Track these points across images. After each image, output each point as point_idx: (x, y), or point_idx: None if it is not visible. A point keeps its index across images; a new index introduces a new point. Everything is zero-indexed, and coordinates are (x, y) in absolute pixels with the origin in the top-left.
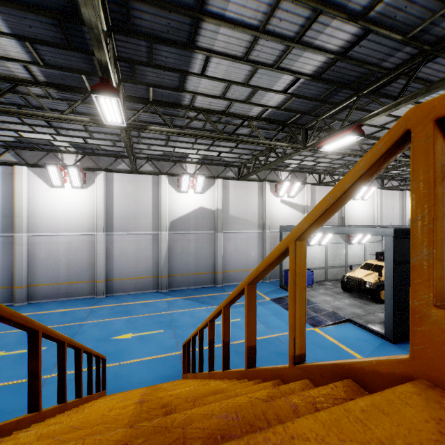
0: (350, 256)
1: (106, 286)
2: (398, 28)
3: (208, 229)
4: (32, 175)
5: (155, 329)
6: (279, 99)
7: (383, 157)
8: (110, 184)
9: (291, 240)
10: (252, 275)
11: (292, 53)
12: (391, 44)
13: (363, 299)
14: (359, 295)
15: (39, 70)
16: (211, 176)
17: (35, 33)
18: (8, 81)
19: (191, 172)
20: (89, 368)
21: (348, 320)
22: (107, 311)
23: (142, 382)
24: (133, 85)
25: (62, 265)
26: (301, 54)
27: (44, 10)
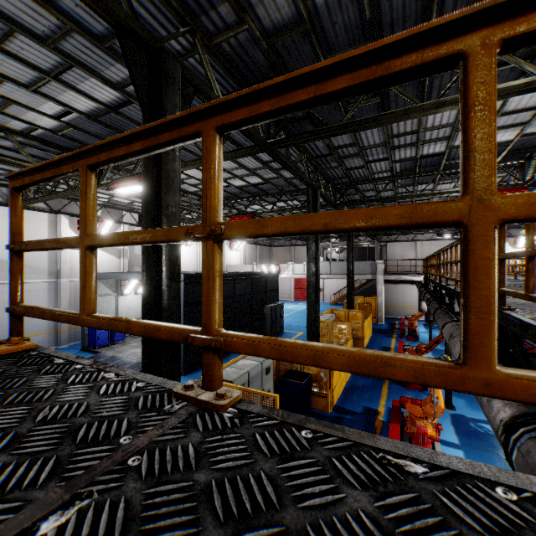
0: None
1: None
2: None
3: None
4: None
5: None
6: (53, 123)
7: None
8: None
9: None
10: None
11: (52, 85)
12: None
13: None
14: None
15: None
16: None
17: None
18: None
19: None
20: None
21: None
22: None
23: None
24: None
25: None
26: (65, 90)
27: None
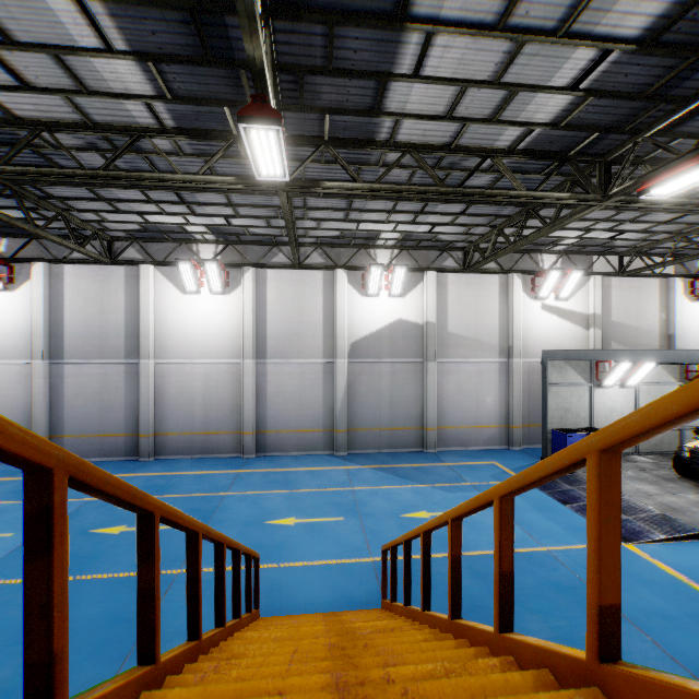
0: None
1: (257, 441)
2: None
3: (411, 356)
4: (160, 277)
5: (330, 515)
6: (559, 106)
7: None
8: (261, 287)
9: None
10: (621, 428)
11: None
12: None
13: None
14: None
15: (167, 109)
16: (416, 267)
17: (160, 43)
18: (127, 132)
19: (384, 262)
20: (235, 574)
21: None
22: (258, 479)
23: (315, 602)
24: (300, 114)
25: (197, 406)
26: None
27: None
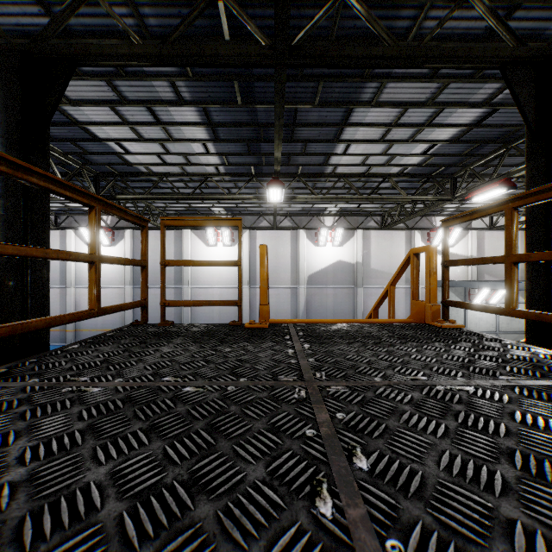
0: None
1: None
2: None
3: (347, 284)
4: (194, 237)
5: None
6: (419, 159)
7: (407, 260)
8: (253, 241)
9: (388, 286)
10: (375, 305)
11: (424, 131)
12: None
13: None
14: None
15: (223, 167)
16: (350, 227)
17: (230, 150)
18: (202, 176)
19: (329, 224)
20: None
21: None
22: None
23: None
24: (287, 166)
25: (215, 314)
26: (433, 130)
27: (241, 140)
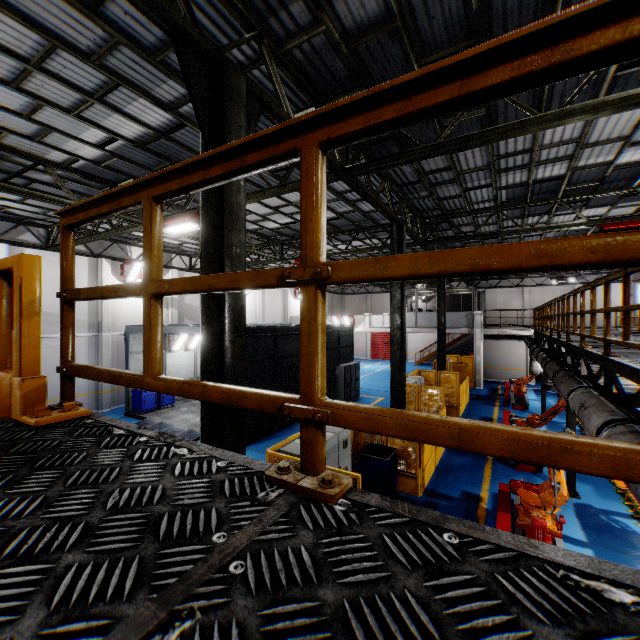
0: None
1: None
2: None
3: None
4: None
5: None
6: (96, 153)
7: None
8: None
9: None
10: None
11: (96, 108)
12: None
13: None
14: None
15: None
16: None
17: None
18: None
19: None
20: None
21: None
22: None
23: None
24: None
25: None
26: (110, 114)
27: None
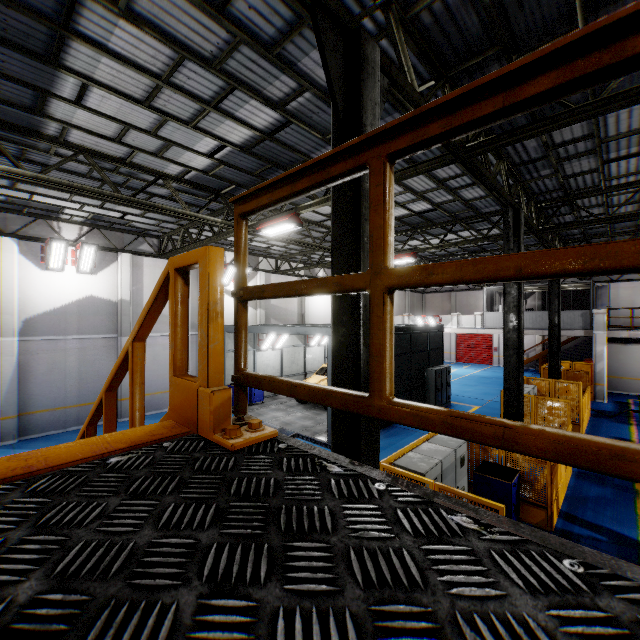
0: (310, 361)
1: None
2: (316, 127)
3: (104, 332)
4: None
5: None
6: (205, 163)
7: (165, 284)
8: None
9: (130, 342)
10: (108, 381)
11: (211, 117)
12: (315, 139)
13: (317, 409)
14: (314, 406)
15: None
16: (110, 247)
17: None
18: None
19: (71, 237)
20: None
21: (296, 435)
22: None
23: None
24: None
25: None
26: (222, 121)
27: None
